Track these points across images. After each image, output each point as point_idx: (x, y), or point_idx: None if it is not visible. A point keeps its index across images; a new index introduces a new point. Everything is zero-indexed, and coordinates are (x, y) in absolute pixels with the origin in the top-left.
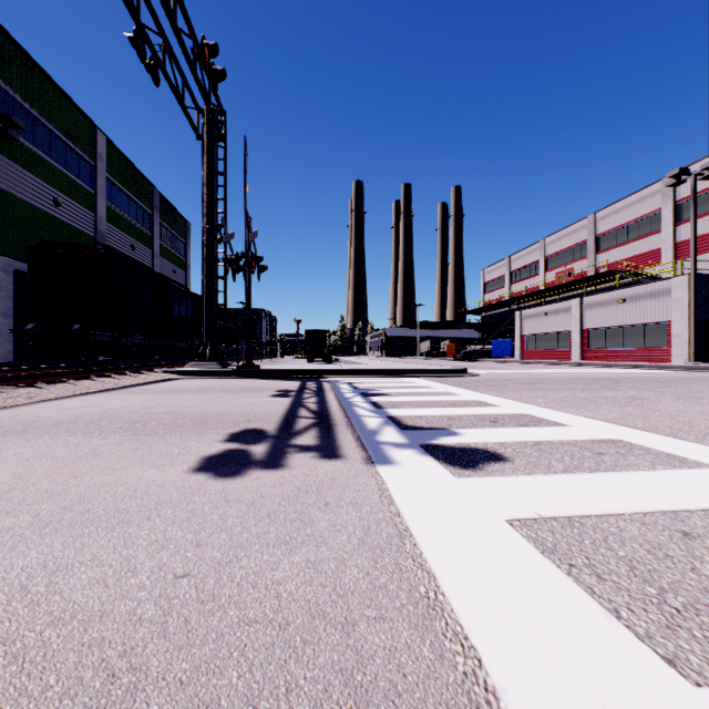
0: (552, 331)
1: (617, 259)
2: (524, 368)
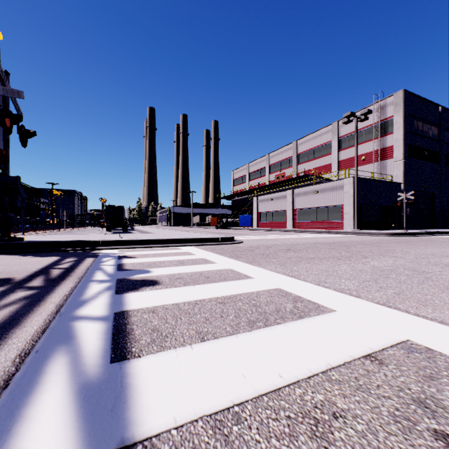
0: (276, 210)
1: (308, 169)
2: (265, 234)
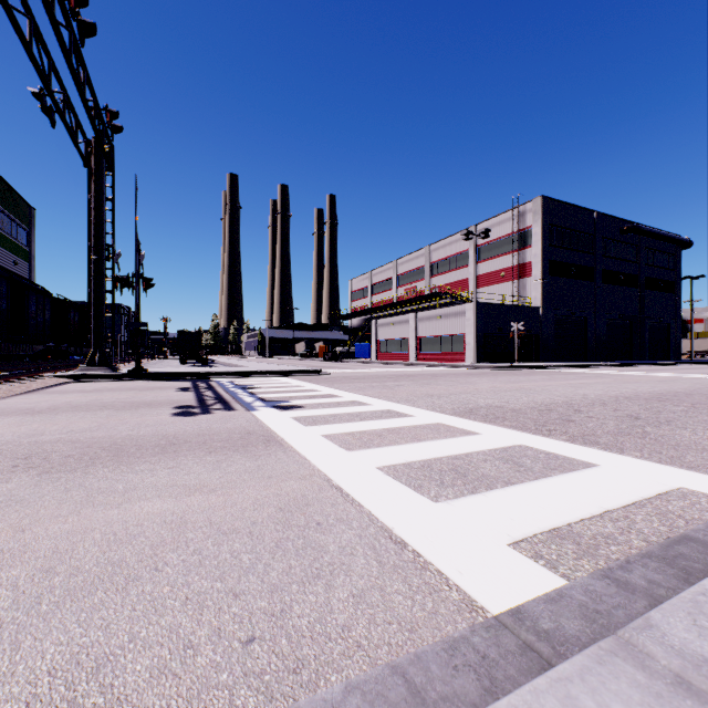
0: (397, 338)
1: (444, 283)
2: (370, 368)
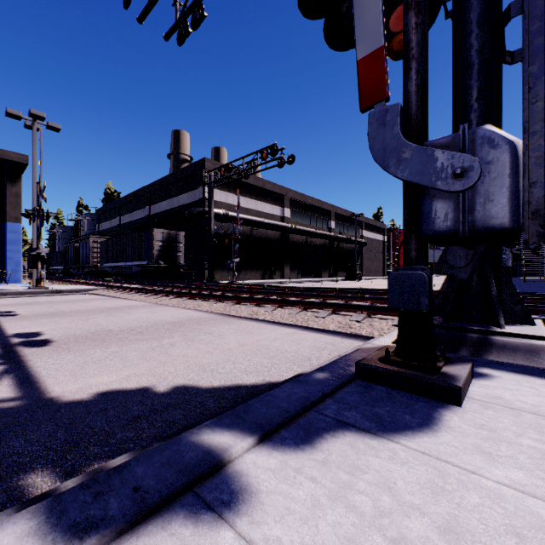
0: None
1: None
2: None
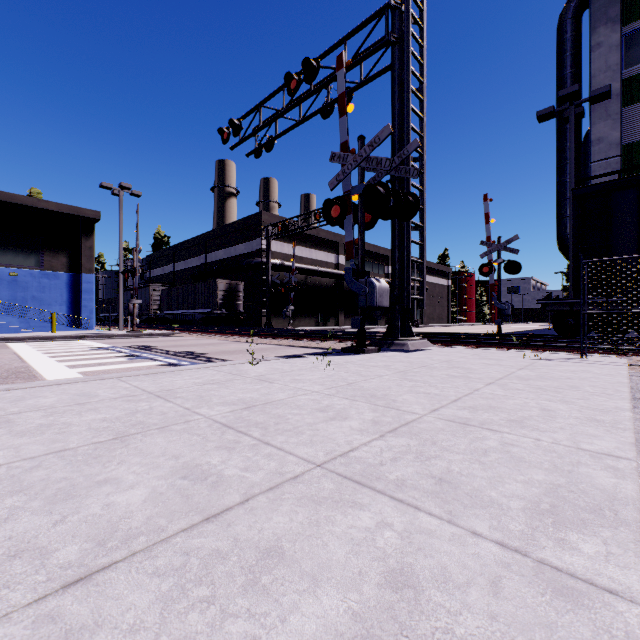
0: None
1: None
2: None
